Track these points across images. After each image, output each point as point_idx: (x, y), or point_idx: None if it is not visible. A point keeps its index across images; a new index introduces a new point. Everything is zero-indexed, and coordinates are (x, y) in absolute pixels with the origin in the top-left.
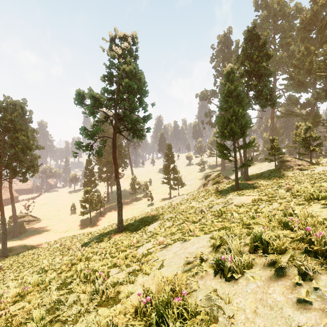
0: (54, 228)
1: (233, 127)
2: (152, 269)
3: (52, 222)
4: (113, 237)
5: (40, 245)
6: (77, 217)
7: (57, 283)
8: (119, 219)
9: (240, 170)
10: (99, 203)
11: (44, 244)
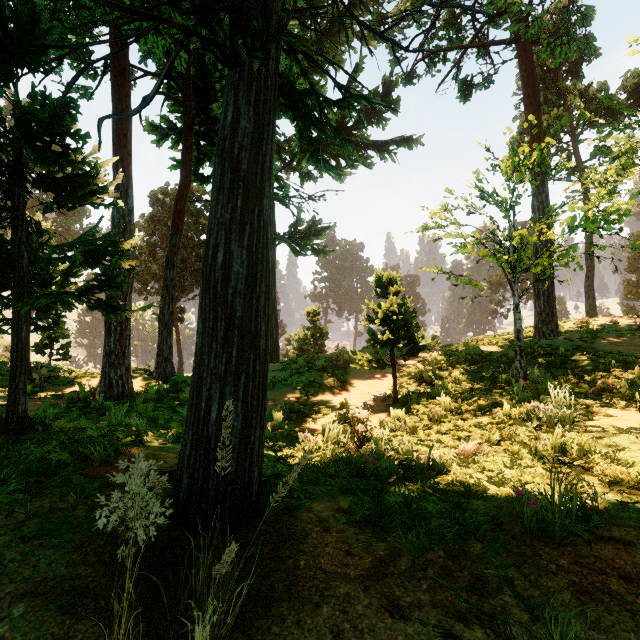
0: None
1: (639, 292)
2: None
3: None
4: None
5: None
6: None
7: None
8: None
9: None
10: None
11: None
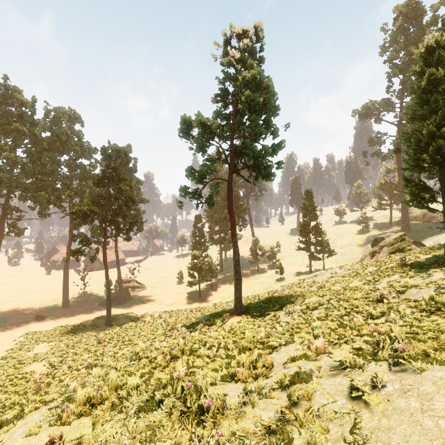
0: (159, 298)
1: (443, 147)
2: (328, 431)
3: (157, 291)
4: (228, 321)
5: (143, 317)
6: (184, 288)
7: (140, 396)
8: (237, 297)
9: (442, 231)
10: (210, 272)
11: (148, 317)
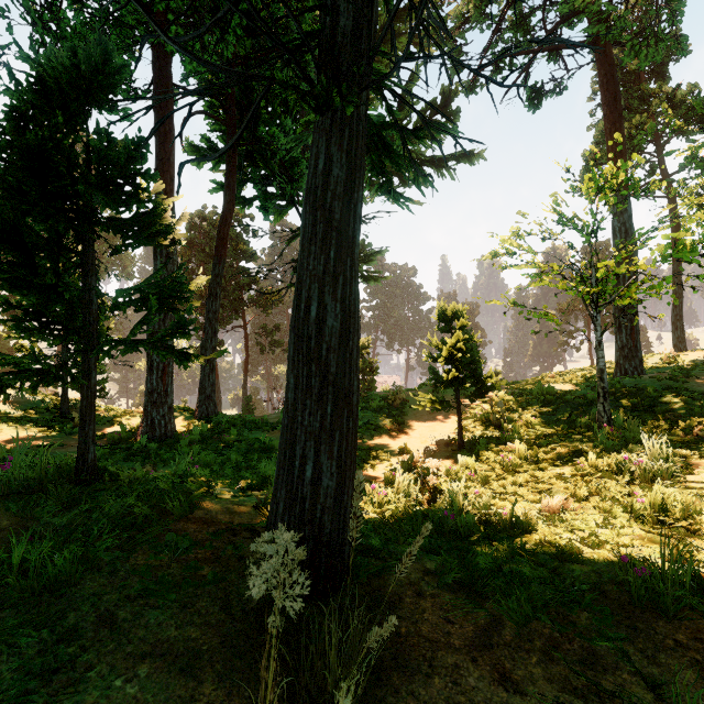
0: None
1: None
2: None
3: None
4: None
5: None
6: None
7: None
8: None
9: None
10: None
11: None
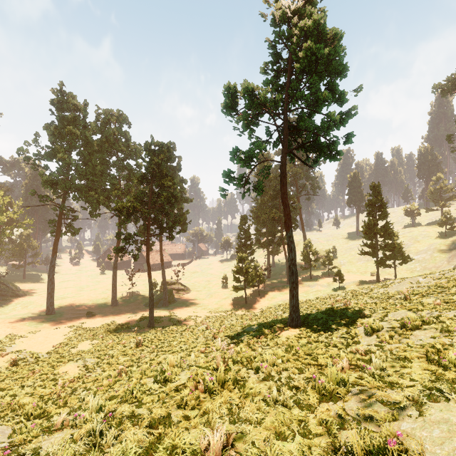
0: (203, 302)
1: None
2: None
3: (202, 295)
4: (282, 334)
5: (186, 321)
6: (229, 293)
7: None
8: (293, 305)
9: None
10: (257, 276)
11: (191, 321)
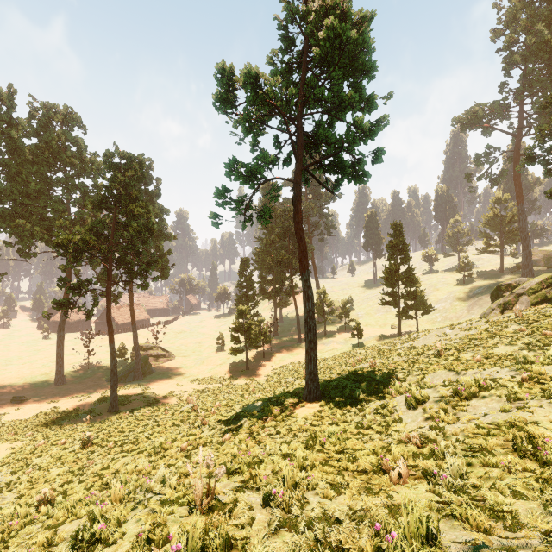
0: (191, 371)
1: None
2: None
3: (190, 361)
4: (297, 413)
5: (166, 399)
6: (226, 358)
7: None
8: (311, 371)
9: None
10: (262, 335)
11: (173, 398)
